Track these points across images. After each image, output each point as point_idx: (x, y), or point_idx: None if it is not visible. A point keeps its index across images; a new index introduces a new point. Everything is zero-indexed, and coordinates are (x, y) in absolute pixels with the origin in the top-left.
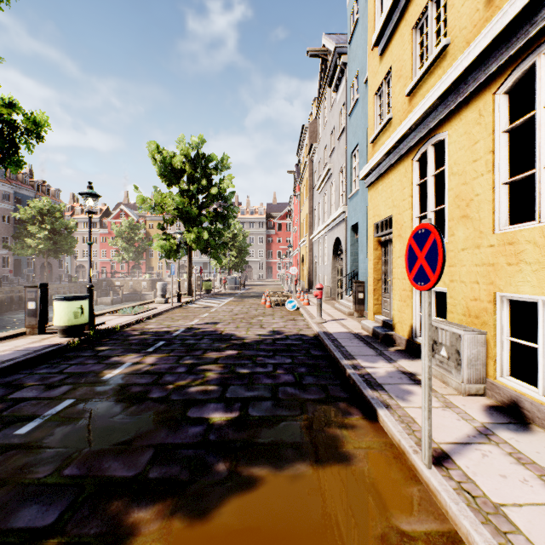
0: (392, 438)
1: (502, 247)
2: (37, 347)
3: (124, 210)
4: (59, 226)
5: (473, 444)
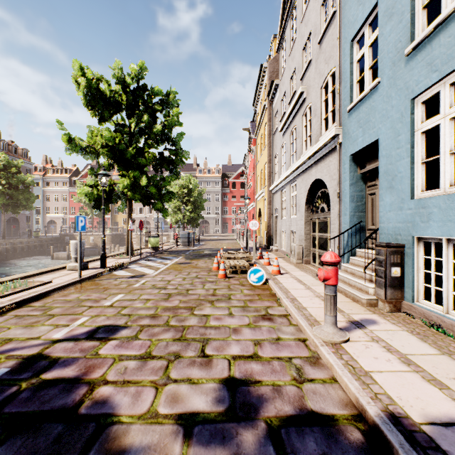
0: None
1: None
2: None
3: None
4: (14, 181)
5: None
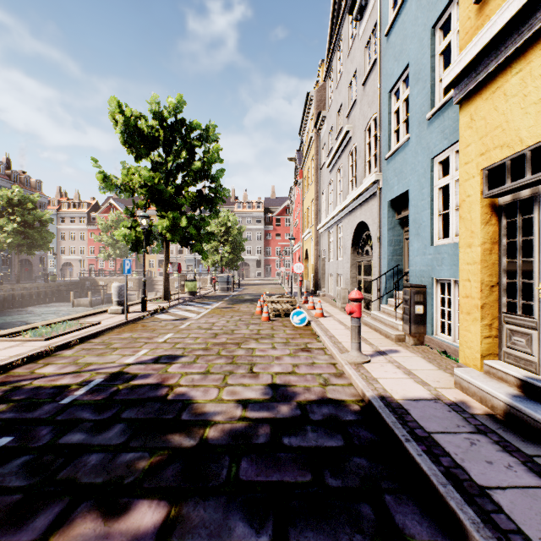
0: None
1: None
2: None
3: (114, 204)
4: (30, 218)
5: None
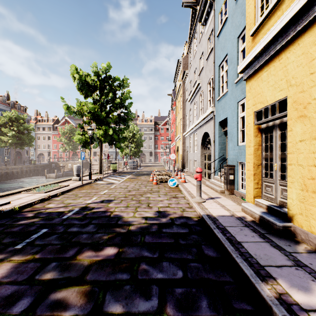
0: None
1: None
2: None
3: (68, 120)
4: (22, 128)
5: None
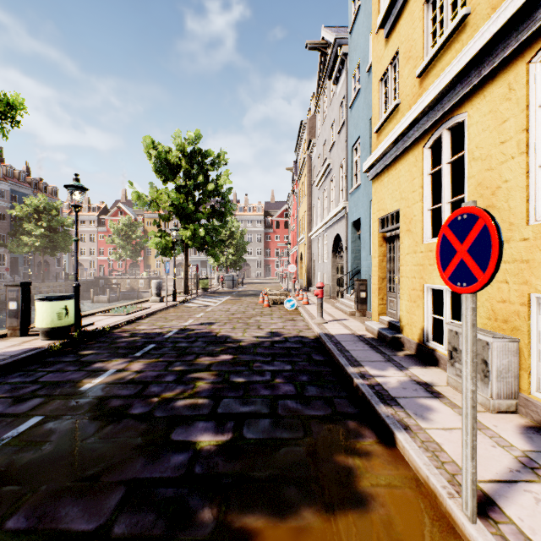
0: (416, 472)
1: (540, 240)
2: (15, 351)
3: (122, 208)
4: (55, 223)
5: (520, 483)
